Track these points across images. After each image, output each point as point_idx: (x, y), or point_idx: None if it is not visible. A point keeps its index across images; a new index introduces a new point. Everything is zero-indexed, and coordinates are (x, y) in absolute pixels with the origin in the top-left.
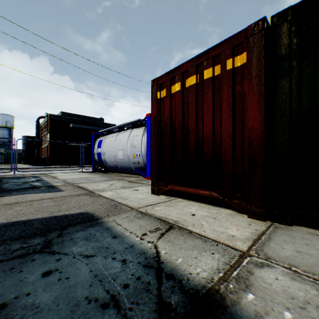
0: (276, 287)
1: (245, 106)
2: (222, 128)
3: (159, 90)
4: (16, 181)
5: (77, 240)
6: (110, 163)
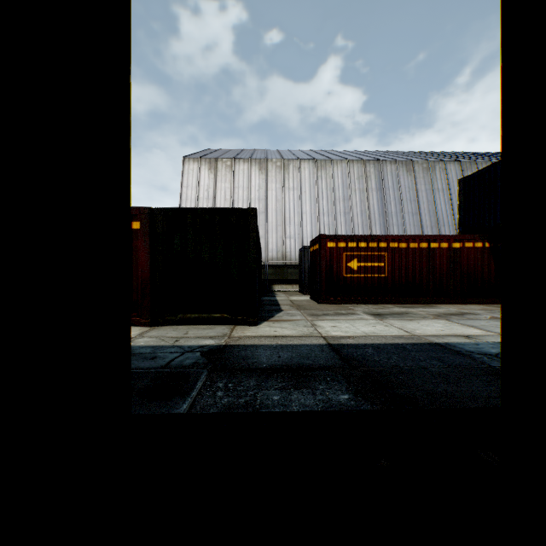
0: (142, 341)
1: (140, 256)
2: None
3: None
4: None
5: None
6: None
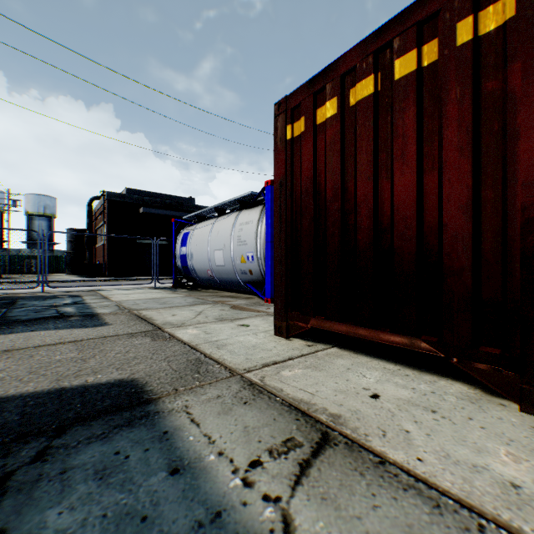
0: None
1: (513, 127)
2: (443, 189)
3: (290, 123)
4: (38, 304)
5: (74, 479)
6: (202, 273)
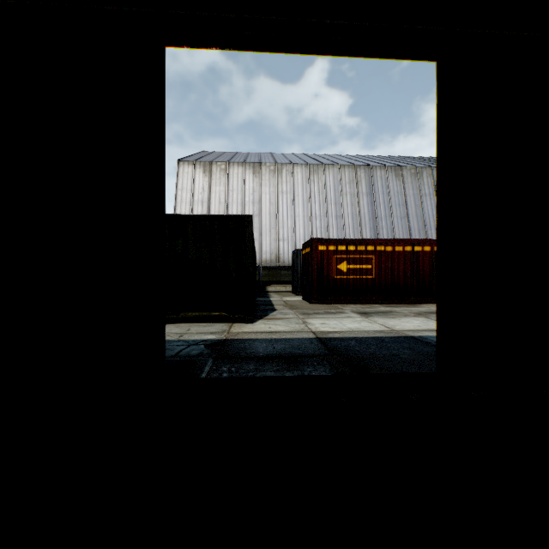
0: None
1: None
2: None
3: None
4: None
5: None
6: None
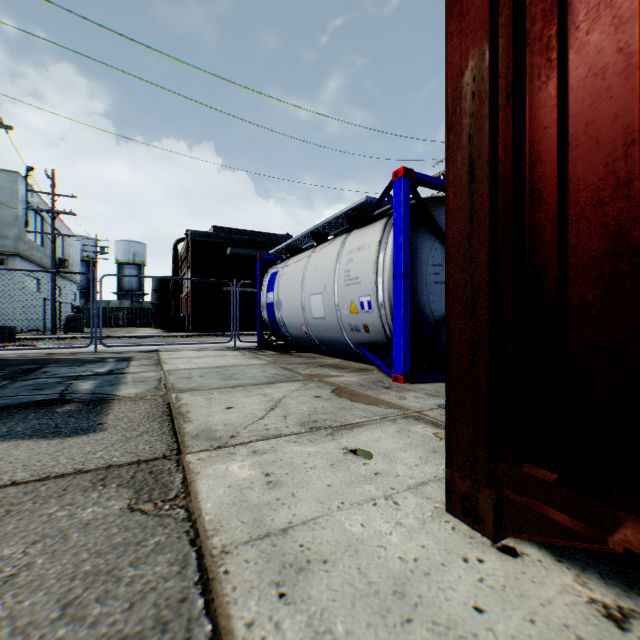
0: None
1: None
2: None
3: None
4: (60, 373)
5: None
6: (293, 329)
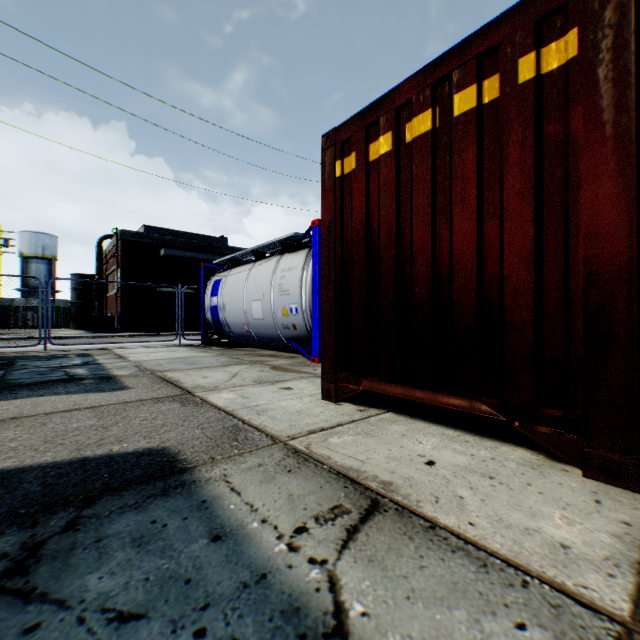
0: None
1: (575, 174)
2: (505, 239)
3: (339, 158)
4: (41, 365)
5: (111, 547)
6: (236, 328)
